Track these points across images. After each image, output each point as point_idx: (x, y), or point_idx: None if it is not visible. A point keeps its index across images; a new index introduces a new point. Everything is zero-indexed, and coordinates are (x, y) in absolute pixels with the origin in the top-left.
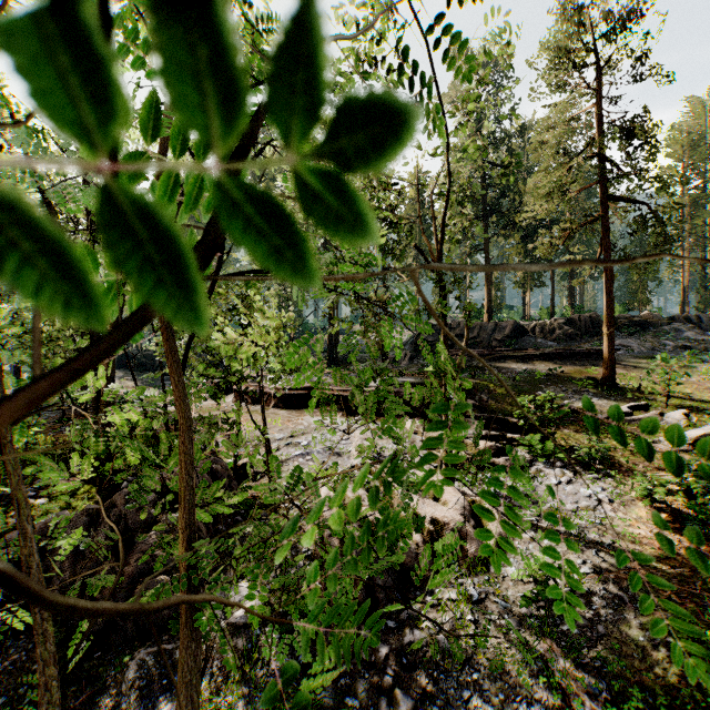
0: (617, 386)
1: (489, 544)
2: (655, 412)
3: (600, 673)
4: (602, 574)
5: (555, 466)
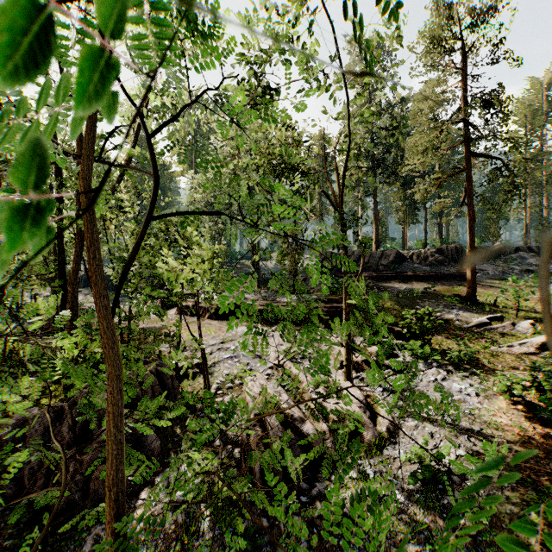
0: (477, 302)
1: (382, 431)
2: (508, 322)
3: (476, 541)
4: (474, 456)
5: (432, 366)
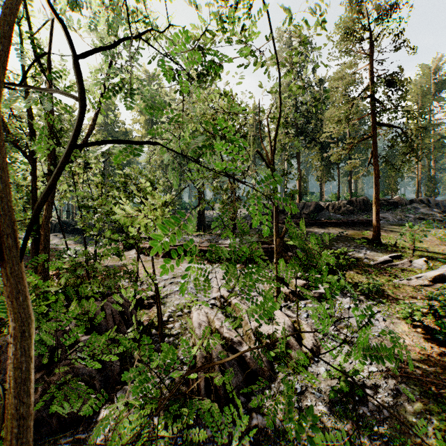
0: (381, 243)
1: (307, 351)
2: (406, 260)
3: (388, 445)
4: (383, 372)
5: (346, 296)
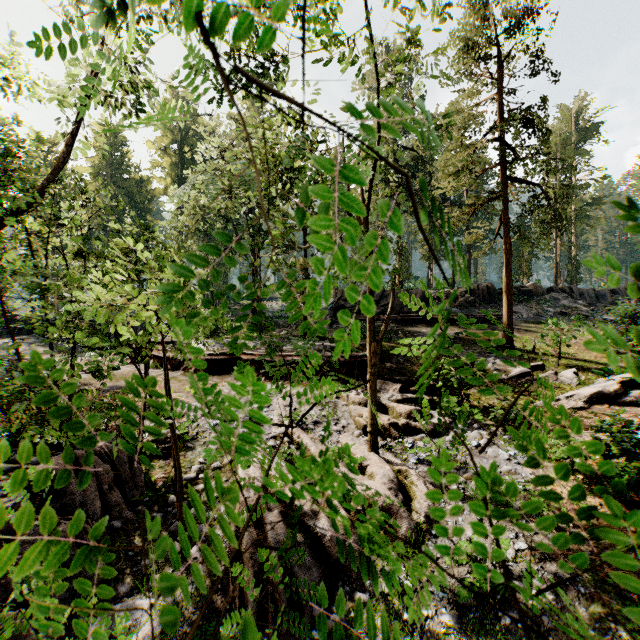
0: (515, 348)
1: (420, 521)
2: (551, 371)
3: None
4: (537, 550)
5: (472, 428)
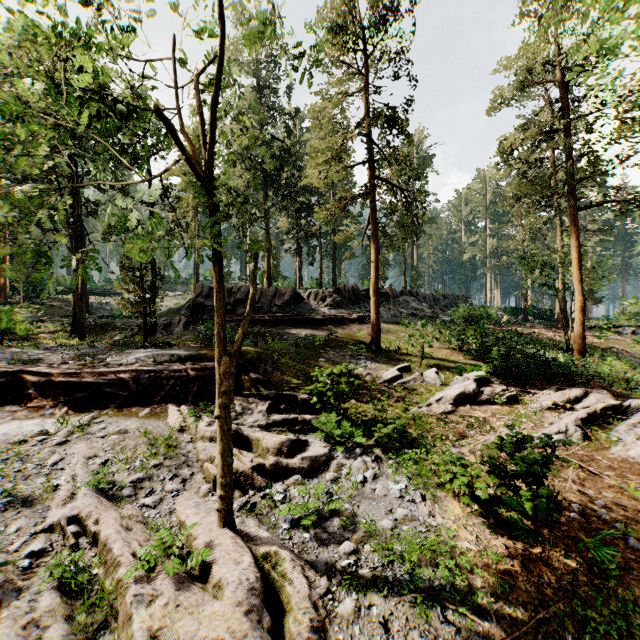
0: (382, 349)
1: None
2: (418, 373)
3: None
4: None
5: (354, 453)
